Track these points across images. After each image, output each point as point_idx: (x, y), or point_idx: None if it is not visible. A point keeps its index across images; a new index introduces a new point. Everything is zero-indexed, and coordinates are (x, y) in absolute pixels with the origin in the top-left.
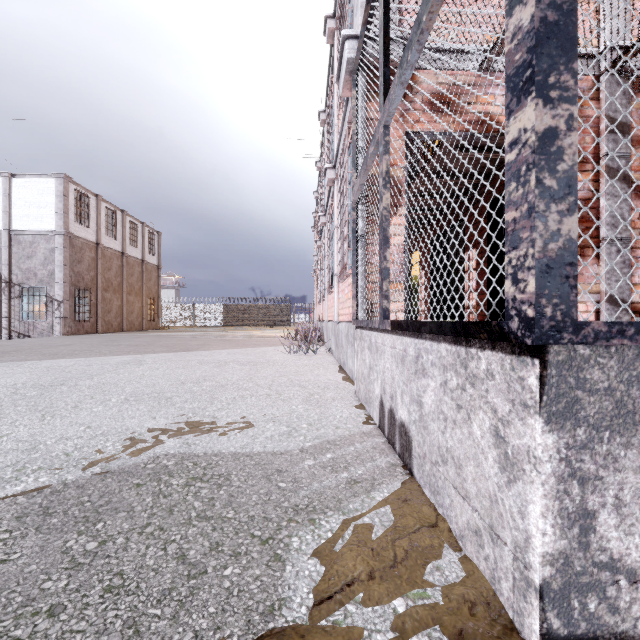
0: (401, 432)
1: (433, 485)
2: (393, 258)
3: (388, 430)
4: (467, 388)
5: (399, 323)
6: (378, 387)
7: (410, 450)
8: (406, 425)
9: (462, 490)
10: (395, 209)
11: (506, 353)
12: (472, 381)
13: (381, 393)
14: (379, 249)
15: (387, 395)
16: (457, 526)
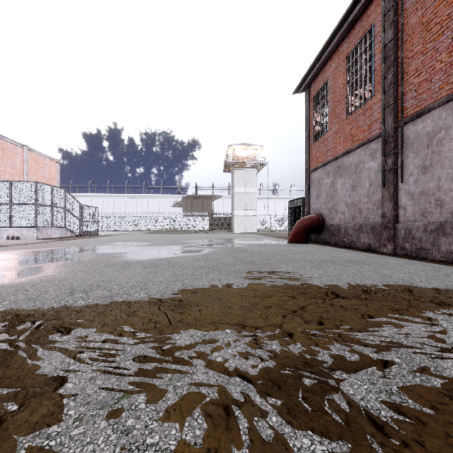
0: (17, 237)
1: (25, 238)
2: (14, 220)
3: (12, 239)
4: (30, 230)
5: (18, 227)
6: (6, 235)
7: (20, 238)
8: (18, 236)
9: (30, 236)
10: (14, 215)
11: (34, 228)
12: (31, 230)
13: (8, 235)
14: (10, 218)
15: (11, 235)
16: (29, 239)
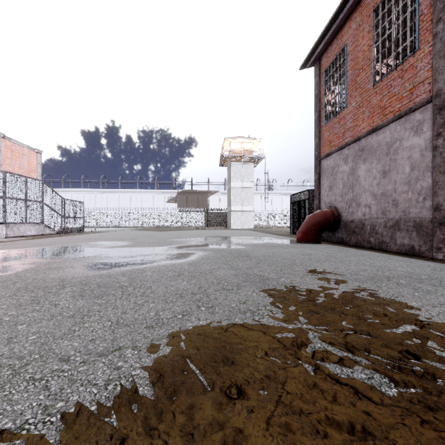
0: None
1: None
2: None
3: None
4: None
5: None
6: None
7: None
8: None
9: None
10: None
11: (2, 224)
12: None
13: None
14: None
15: None
16: None
